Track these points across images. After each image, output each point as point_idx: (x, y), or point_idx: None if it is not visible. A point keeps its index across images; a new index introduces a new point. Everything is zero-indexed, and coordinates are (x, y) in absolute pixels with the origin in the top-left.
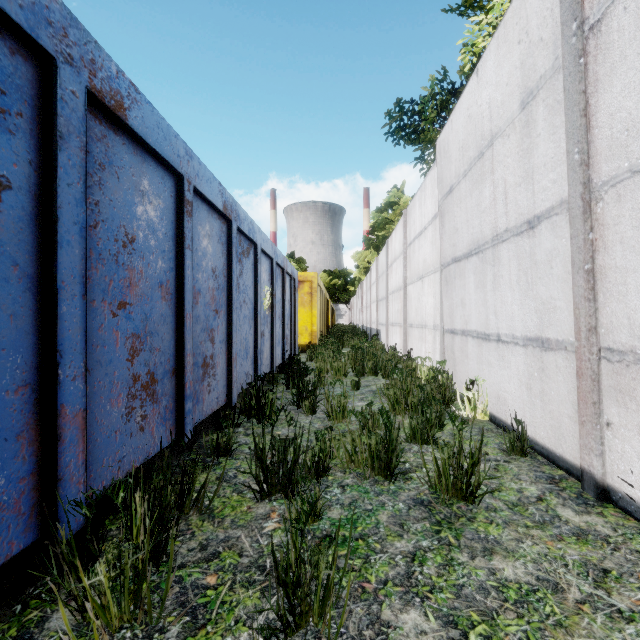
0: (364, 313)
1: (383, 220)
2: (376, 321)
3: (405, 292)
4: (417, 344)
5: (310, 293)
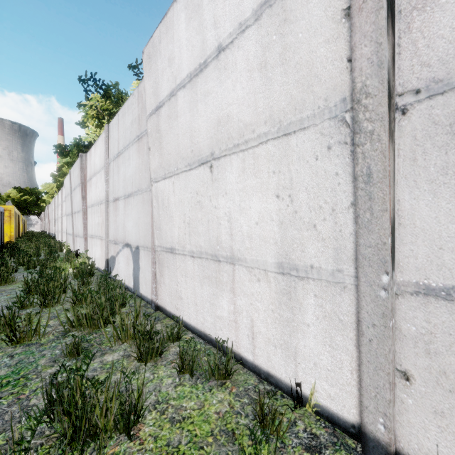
0: (50, 225)
1: (63, 172)
2: (54, 230)
3: (62, 219)
4: (64, 238)
5: (9, 216)
